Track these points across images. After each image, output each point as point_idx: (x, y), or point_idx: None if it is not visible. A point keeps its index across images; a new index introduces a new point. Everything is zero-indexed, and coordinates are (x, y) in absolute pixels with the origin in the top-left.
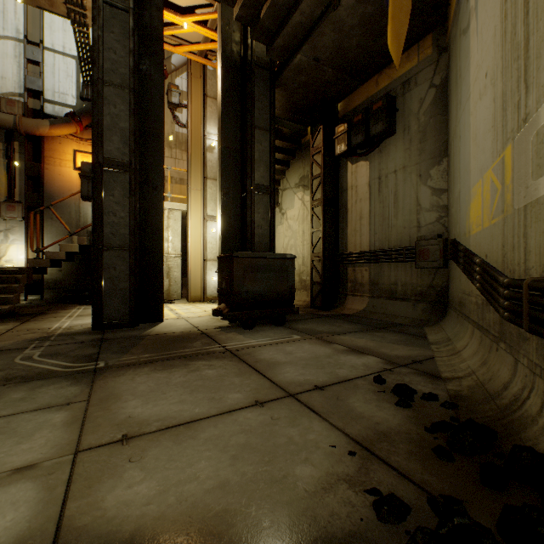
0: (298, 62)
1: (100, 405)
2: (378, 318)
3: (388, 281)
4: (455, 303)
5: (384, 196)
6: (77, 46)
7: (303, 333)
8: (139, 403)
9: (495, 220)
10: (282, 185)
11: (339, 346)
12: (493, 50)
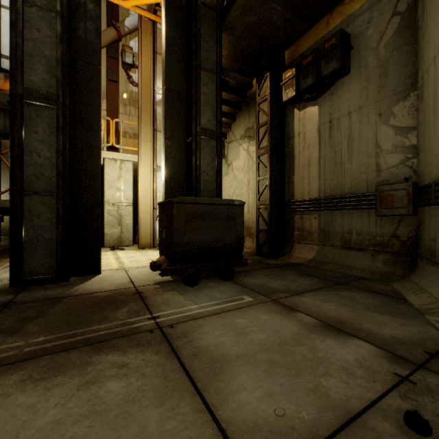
0: None
1: None
2: (331, 269)
3: (340, 230)
4: None
5: (336, 140)
6: None
7: (254, 292)
8: None
9: None
10: (228, 138)
11: (305, 317)
12: None
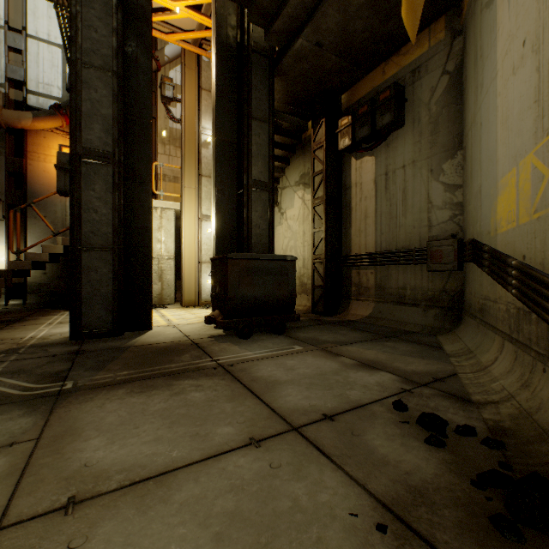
0: (299, 47)
1: (51, 447)
2: (385, 325)
3: (395, 285)
4: (473, 309)
5: (391, 194)
6: (62, 32)
7: (305, 343)
8: (103, 442)
9: (541, 213)
10: (281, 183)
11: (347, 359)
12: (536, 10)
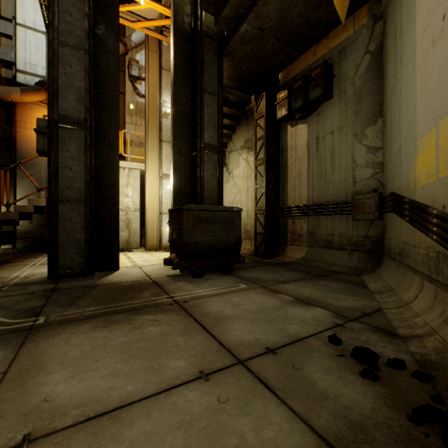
0: (244, 32)
1: (16, 381)
2: (317, 266)
3: (325, 232)
4: (393, 253)
5: (321, 155)
6: (45, 20)
7: (249, 282)
8: (64, 376)
9: None
10: (229, 148)
11: (285, 296)
12: None
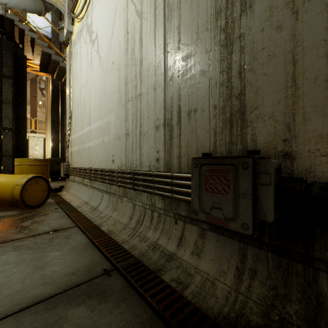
0: None
1: None
2: None
3: None
4: None
5: None
6: None
7: None
8: None
9: None
10: None
11: None
12: None
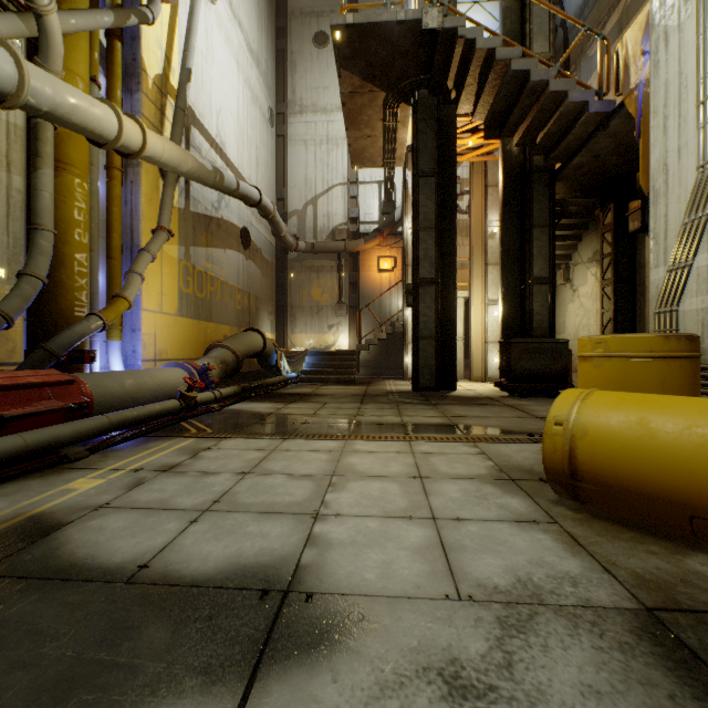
0: (576, 163)
1: (445, 411)
2: None
3: None
4: None
5: None
6: (385, 181)
7: None
8: (461, 412)
9: None
10: (573, 260)
11: None
12: None
